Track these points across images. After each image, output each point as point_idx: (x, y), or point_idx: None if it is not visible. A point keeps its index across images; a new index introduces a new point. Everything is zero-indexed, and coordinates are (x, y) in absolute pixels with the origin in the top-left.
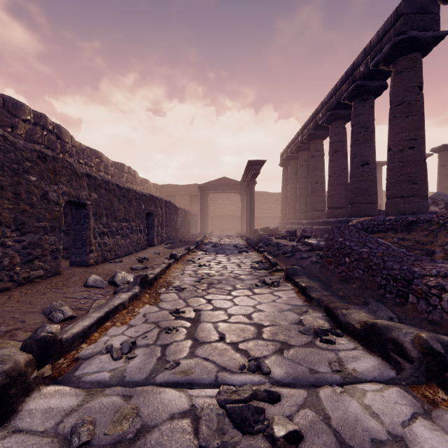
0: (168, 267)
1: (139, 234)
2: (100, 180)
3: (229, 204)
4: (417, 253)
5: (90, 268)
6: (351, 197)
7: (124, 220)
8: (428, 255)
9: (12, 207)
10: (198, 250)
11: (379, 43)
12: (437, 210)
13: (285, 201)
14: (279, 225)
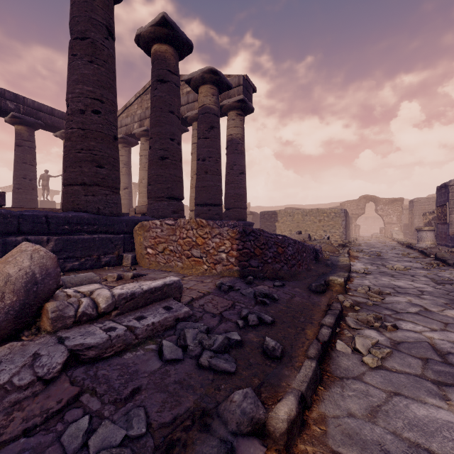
0: None
1: None
2: None
3: None
4: None
5: None
6: None
7: None
8: None
9: None
10: None
11: None
12: None
13: None
14: None
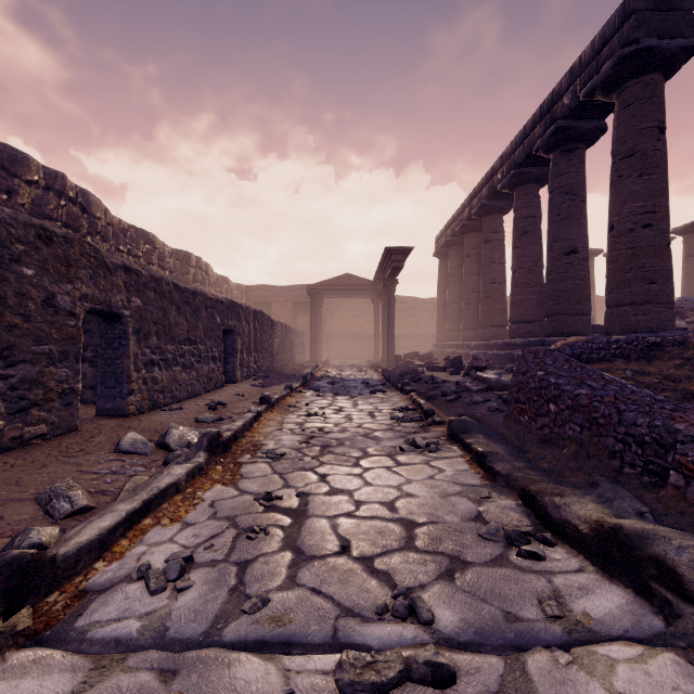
0: (256, 418)
1: (212, 364)
2: (146, 276)
3: (355, 317)
4: (667, 396)
5: (129, 420)
6: (549, 304)
7: (187, 341)
8: (686, 399)
9: None
10: (306, 390)
11: (594, 59)
12: (684, 325)
13: (442, 312)
14: (434, 349)
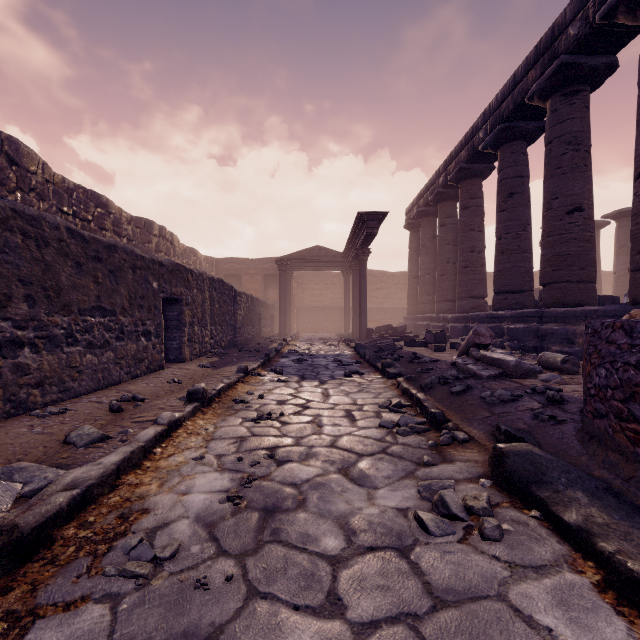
0: (168, 433)
1: (143, 341)
2: (3, 208)
3: (325, 290)
4: None
5: None
6: (548, 270)
7: (97, 310)
8: None
9: None
10: (266, 371)
11: None
12: None
13: (414, 284)
14: (405, 322)
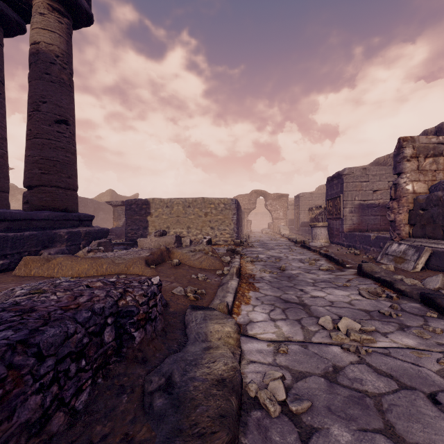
0: None
1: None
2: None
3: None
4: None
5: None
6: None
7: None
8: None
9: None
10: None
11: None
12: None
13: None
14: None
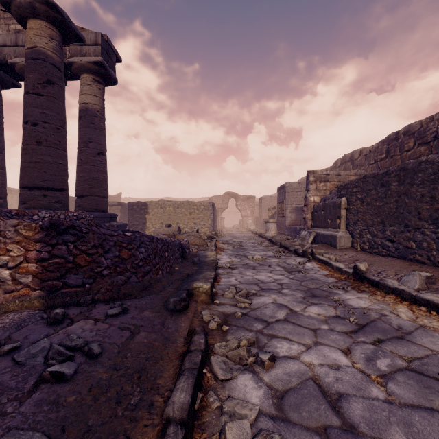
0: None
1: None
2: None
3: None
4: None
5: None
6: None
7: None
8: None
9: (429, 207)
10: None
11: None
12: None
13: None
14: None
